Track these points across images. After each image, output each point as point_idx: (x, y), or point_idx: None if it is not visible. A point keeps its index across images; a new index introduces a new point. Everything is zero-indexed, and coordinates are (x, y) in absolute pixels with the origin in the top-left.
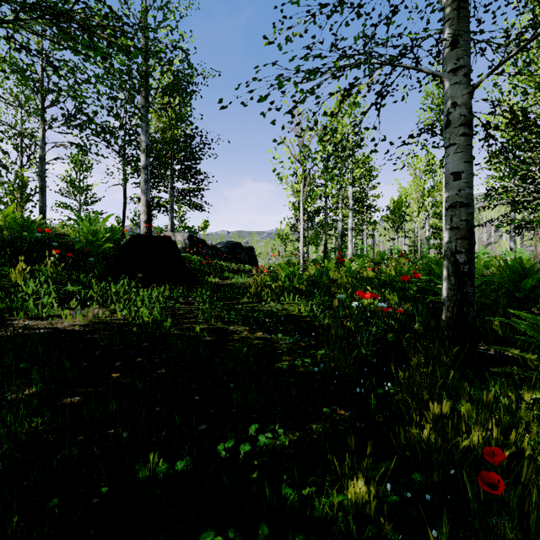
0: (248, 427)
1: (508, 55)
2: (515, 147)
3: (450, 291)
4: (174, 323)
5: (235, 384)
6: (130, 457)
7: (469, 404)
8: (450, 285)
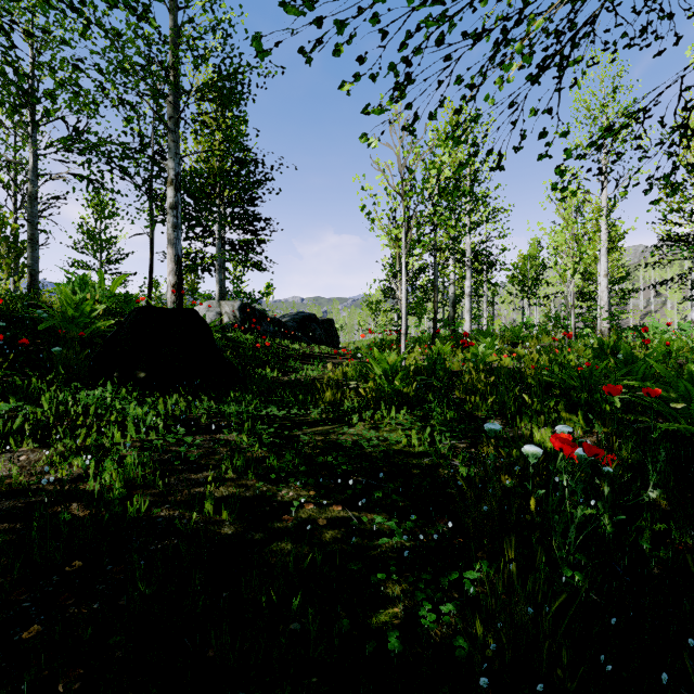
0: None
1: None
2: None
3: None
4: (166, 488)
5: None
6: None
7: None
8: None
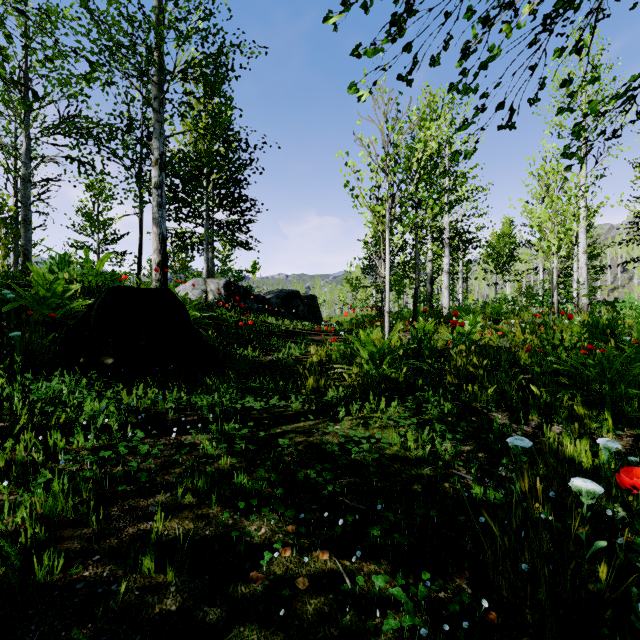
0: None
1: None
2: None
3: None
4: (100, 528)
5: None
6: None
7: None
8: None
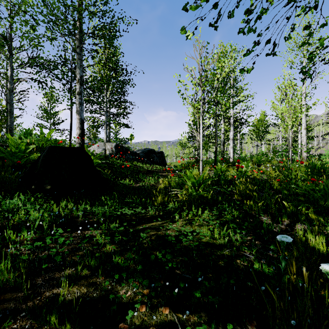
0: None
1: None
2: None
3: None
4: (28, 293)
5: None
6: None
7: None
8: None
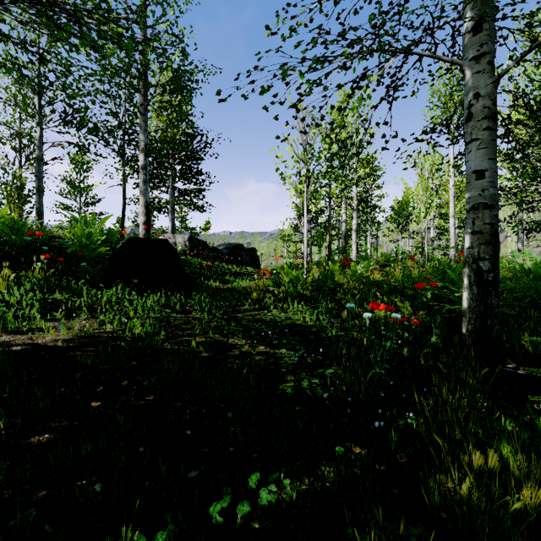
0: (248, 472)
1: (532, 43)
2: (538, 143)
3: (473, 302)
4: (168, 336)
5: (234, 413)
6: (98, 527)
7: (520, 454)
8: (471, 295)
